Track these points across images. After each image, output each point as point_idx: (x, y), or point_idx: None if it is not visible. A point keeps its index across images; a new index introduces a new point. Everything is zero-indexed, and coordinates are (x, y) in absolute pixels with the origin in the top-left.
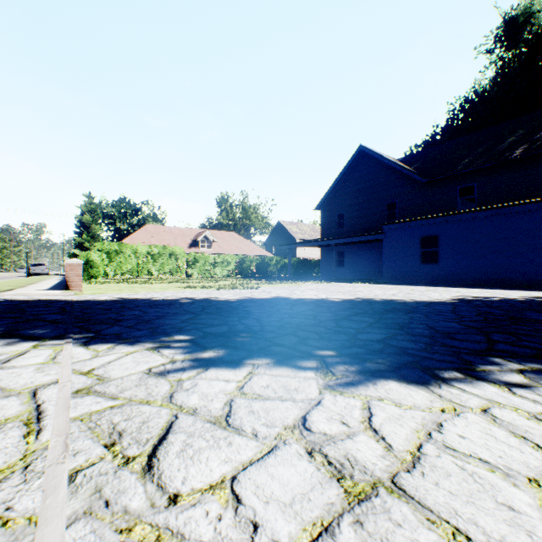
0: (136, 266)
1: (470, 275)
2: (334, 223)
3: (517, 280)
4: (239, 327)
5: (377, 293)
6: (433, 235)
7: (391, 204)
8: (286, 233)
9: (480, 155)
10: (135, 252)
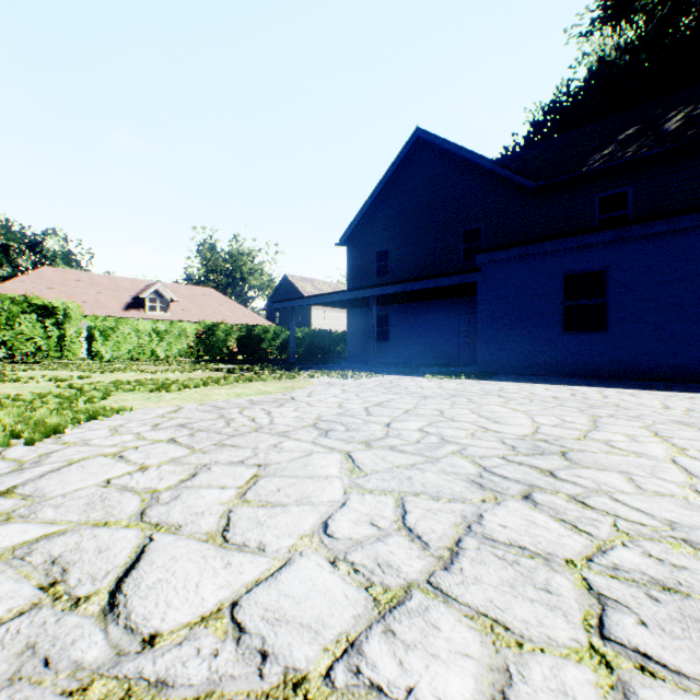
0: None
1: (690, 358)
2: (372, 266)
3: None
4: None
5: None
6: (594, 269)
7: (471, 232)
8: (297, 293)
9: (631, 141)
10: None
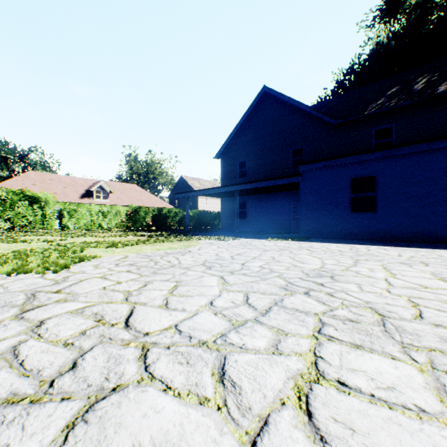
0: None
1: (424, 228)
2: (236, 171)
3: None
4: None
5: (418, 292)
6: (368, 175)
7: (297, 150)
8: (189, 187)
9: (394, 96)
10: None
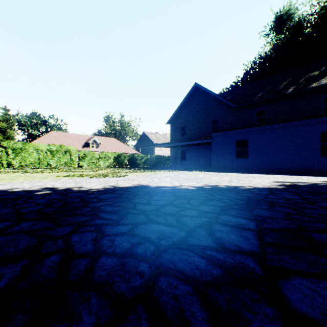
0: (38, 159)
1: (267, 166)
2: (179, 132)
3: (297, 169)
4: (47, 264)
5: (216, 179)
6: (243, 139)
7: (214, 121)
8: (148, 139)
9: (268, 92)
10: (36, 149)
